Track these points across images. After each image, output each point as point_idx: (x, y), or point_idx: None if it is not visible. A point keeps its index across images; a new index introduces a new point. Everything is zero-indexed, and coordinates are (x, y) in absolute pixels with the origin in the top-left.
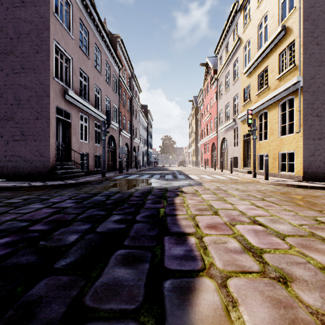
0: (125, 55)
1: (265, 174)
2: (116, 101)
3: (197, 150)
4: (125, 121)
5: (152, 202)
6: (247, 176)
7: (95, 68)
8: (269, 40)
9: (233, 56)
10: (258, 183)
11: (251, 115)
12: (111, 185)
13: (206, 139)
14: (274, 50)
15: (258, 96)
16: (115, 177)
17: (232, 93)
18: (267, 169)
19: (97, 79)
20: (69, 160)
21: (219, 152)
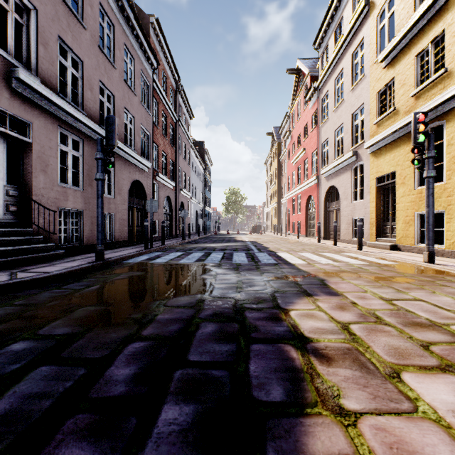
0: (164, 50)
1: None
2: (147, 122)
3: (279, 208)
4: (165, 160)
5: None
6: (403, 257)
7: (100, 51)
8: None
9: (352, 40)
10: None
11: (425, 123)
12: (92, 290)
13: (296, 190)
14: None
15: (417, 98)
16: (130, 259)
17: (350, 106)
18: None
19: (105, 73)
20: (29, 225)
21: (322, 211)
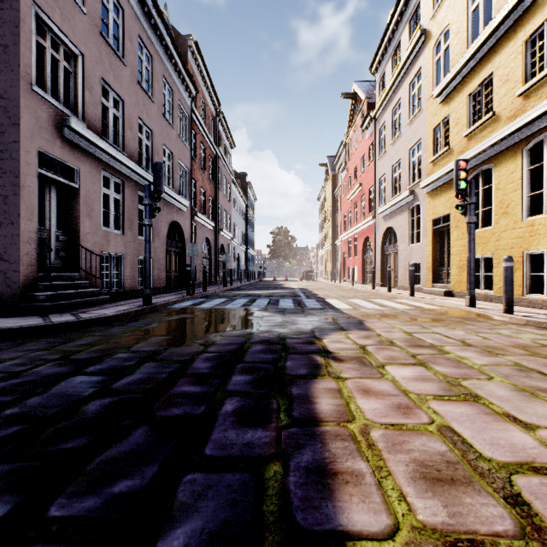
0: (203, 75)
1: (507, 300)
2: (185, 157)
3: (334, 251)
4: (203, 198)
5: (237, 413)
6: (450, 303)
7: (139, 87)
8: (500, 15)
9: (409, 69)
10: (492, 322)
11: (466, 170)
12: (153, 327)
13: (352, 231)
14: (511, 35)
15: (469, 139)
16: (175, 304)
17: (407, 141)
18: (511, 290)
19: (144, 109)
20: (76, 269)
21: (379, 255)
